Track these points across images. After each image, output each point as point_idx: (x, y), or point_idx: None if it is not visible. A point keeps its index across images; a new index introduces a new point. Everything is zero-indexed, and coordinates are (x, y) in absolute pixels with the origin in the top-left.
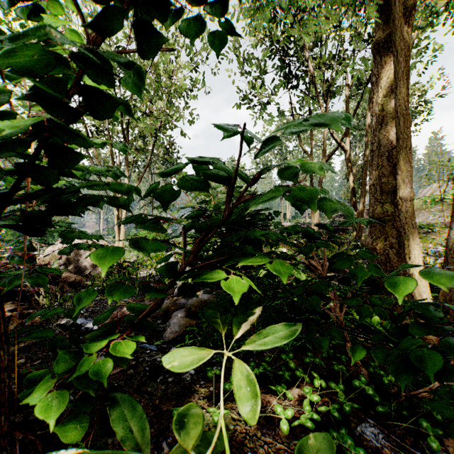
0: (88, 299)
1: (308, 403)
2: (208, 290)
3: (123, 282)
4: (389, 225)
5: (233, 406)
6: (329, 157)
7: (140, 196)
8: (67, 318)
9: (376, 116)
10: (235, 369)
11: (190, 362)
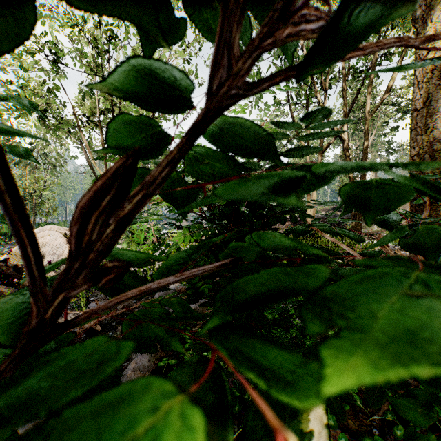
0: None
1: None
2: None
3: None
4: None
5: None
6: (326, 147)
7: None
8: None
9: None
10: None
11: None
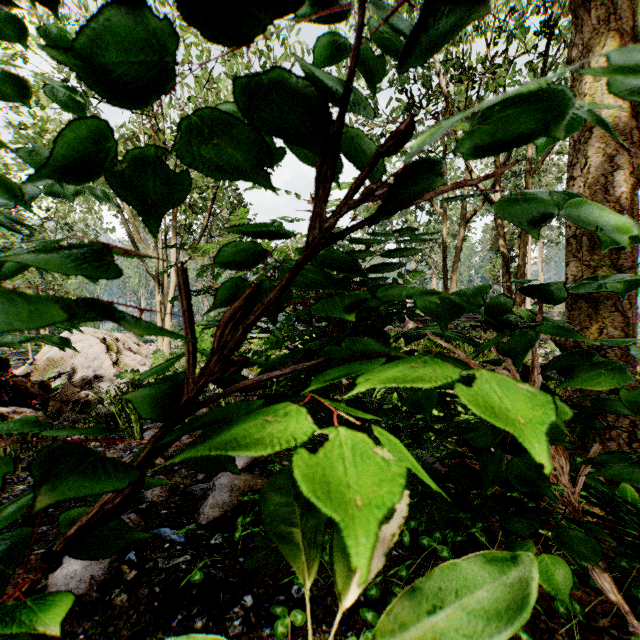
0: None
1: None
2: None
3: None
4: (608, 307)
5: None
6: (470, 216)
7: None
8: None
9: None
10: None
11: None
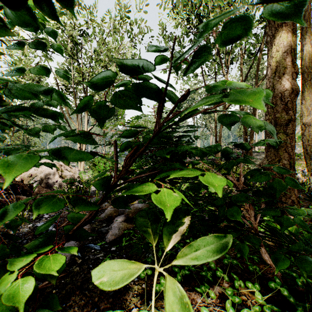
0: (12, 213)
1: (230, 304)
2: (142, 200)
3: (53, 195)
4: (282, 150)
5: (162, 303)
6: (228, 106)
7: (66, 104)
8: (10, 228)
9: (271, 66)
10: (166, 287)
11: (120, 276)
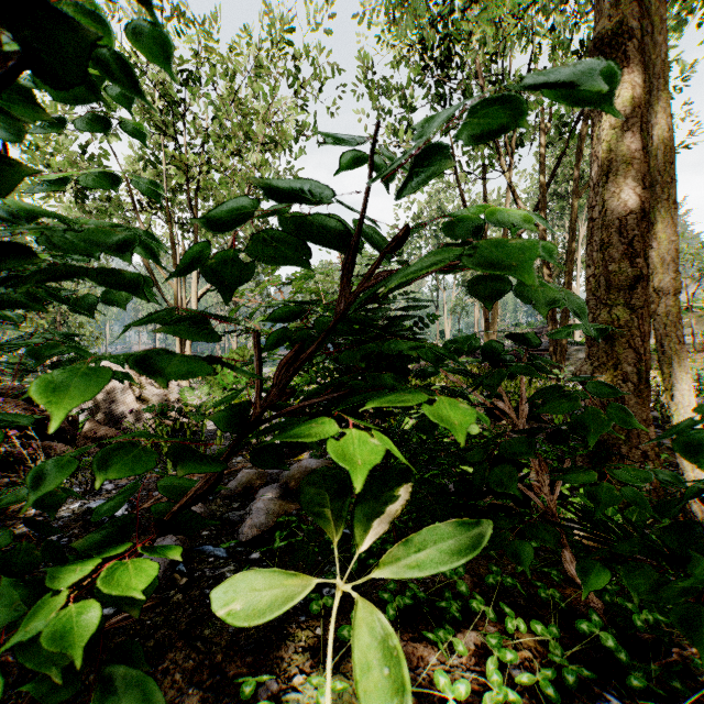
0: (57, 477)
1: (495, 665)
2: (319, 452)
3: (134, 442)
4: (622, 344)
5: None
6: None
7: (162, 266)
8: (43, 508)
9: (599, 161)
10: (357, 620)
11: (268, 601)
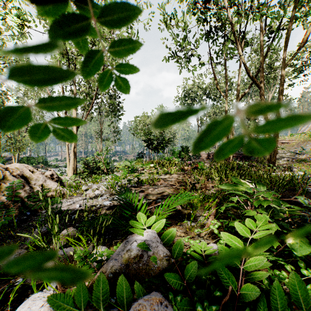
0: None
1: None
2: None
3: None
4: None
5: None
6: (242, 96)
7: None
8: None
9: None
10: None
11: None
